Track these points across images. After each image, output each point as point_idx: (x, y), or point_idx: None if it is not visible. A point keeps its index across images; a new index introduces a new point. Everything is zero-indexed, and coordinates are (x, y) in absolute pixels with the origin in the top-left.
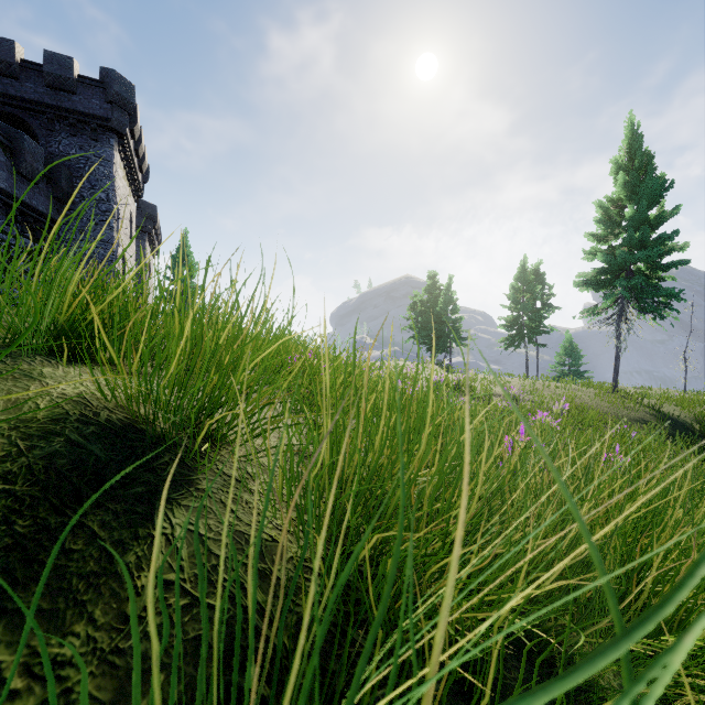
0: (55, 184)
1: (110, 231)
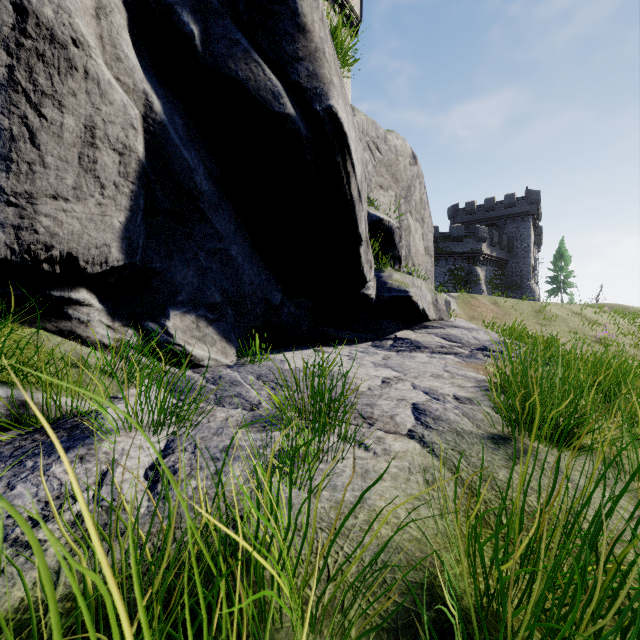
0: (508, 246)
1: (529, 260)
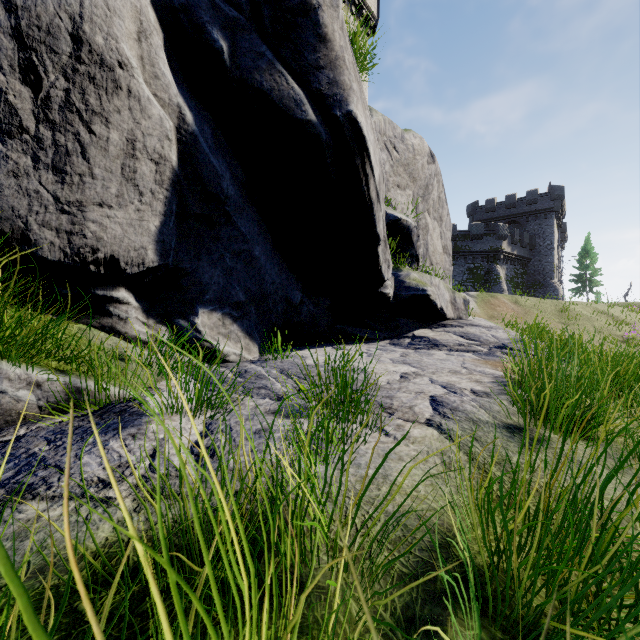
0: (530, 244)
1: (552, 257)
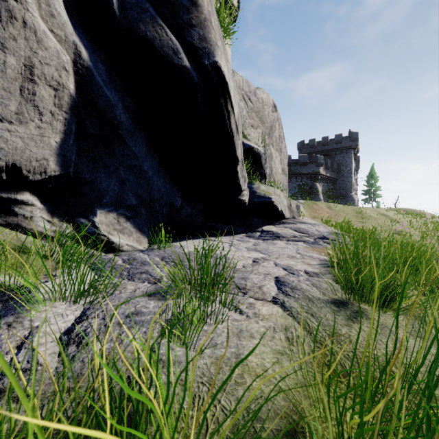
0: (337, 169)
1: (351, 178)
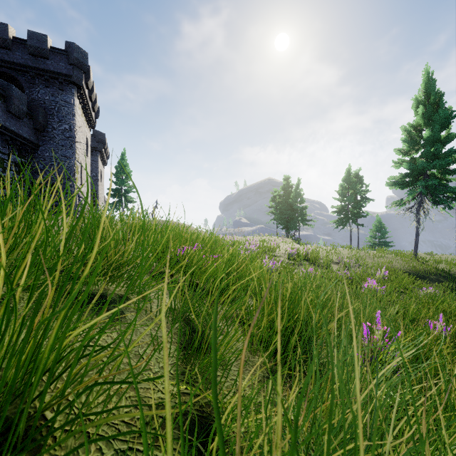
0: (35, 119)
1: (72, 150)
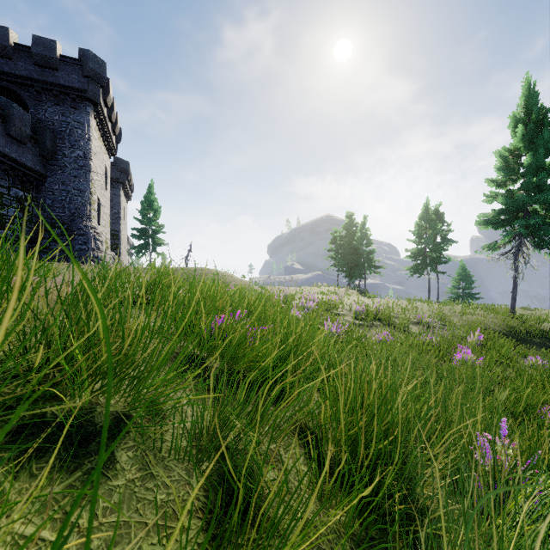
0: (41, 144)
1: (87, 182)
